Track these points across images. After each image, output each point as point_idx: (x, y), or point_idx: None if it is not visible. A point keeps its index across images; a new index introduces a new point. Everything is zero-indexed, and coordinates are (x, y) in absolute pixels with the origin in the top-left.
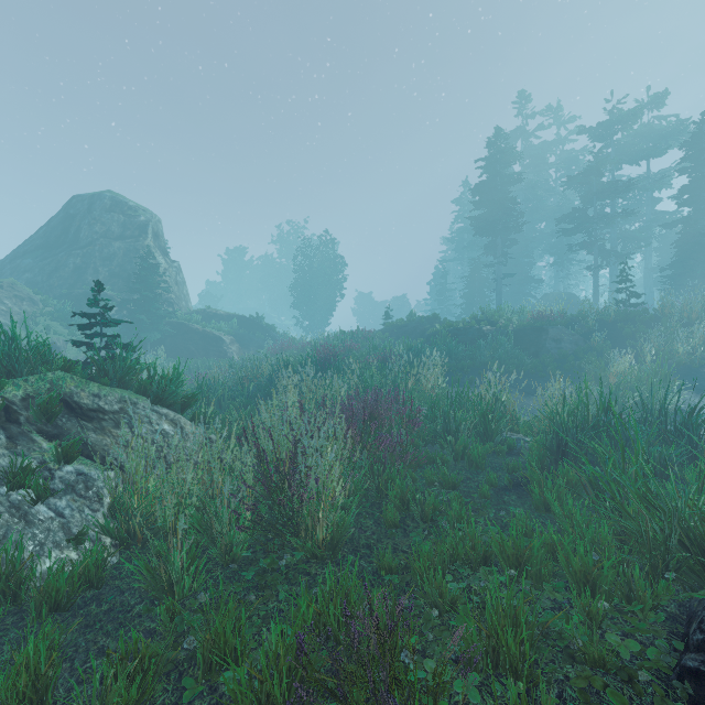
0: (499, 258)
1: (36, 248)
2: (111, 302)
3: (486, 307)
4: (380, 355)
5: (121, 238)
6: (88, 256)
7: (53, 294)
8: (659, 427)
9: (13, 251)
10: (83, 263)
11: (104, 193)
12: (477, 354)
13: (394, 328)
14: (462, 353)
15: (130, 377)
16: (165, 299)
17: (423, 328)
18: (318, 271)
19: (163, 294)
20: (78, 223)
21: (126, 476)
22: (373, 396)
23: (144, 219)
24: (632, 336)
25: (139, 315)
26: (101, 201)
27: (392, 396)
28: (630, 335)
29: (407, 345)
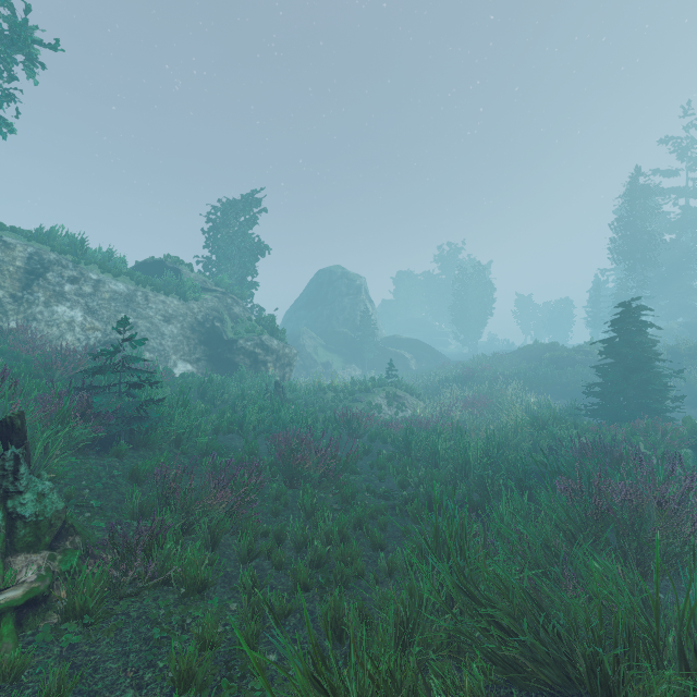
0: (638, 282)
1: (305, 304)
2: (347, 336)
3: (591, 339)
4: (500, 374)
5: (348, 296)
6: (332, 309)
7: (317, 332)
8: (561, 412)
9: (293, 306)
10: (330, 313)
11: (336, 268)
12: (564, 376)
13: (522, 352)
14: (554, 374)
15: (402, 387)
16: (372, 331)
17: (541, 353)
18: (472, 295)
19: (371, 329)
20: (325, 288)
21: (413, 410)
22: (473, 397)
23: (359, 283)
24: (692, 367)
25: (363, 345)
26: (335, 273)
27: (482, 397)
28: (688, 366)
29: (517, 369)
